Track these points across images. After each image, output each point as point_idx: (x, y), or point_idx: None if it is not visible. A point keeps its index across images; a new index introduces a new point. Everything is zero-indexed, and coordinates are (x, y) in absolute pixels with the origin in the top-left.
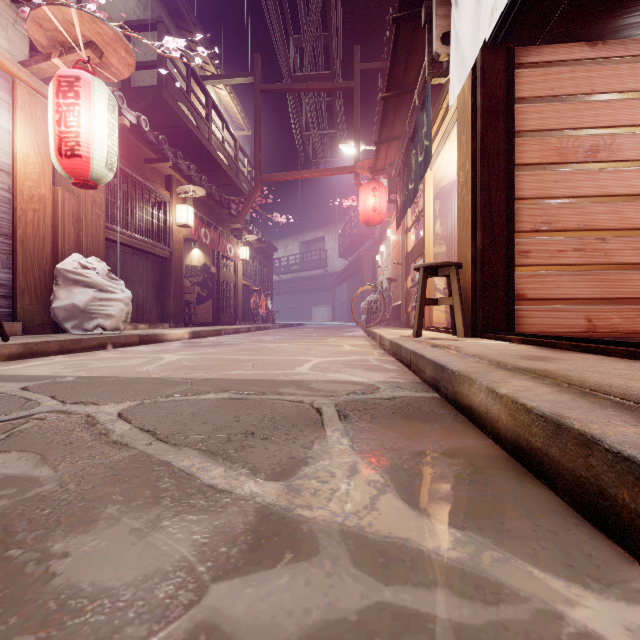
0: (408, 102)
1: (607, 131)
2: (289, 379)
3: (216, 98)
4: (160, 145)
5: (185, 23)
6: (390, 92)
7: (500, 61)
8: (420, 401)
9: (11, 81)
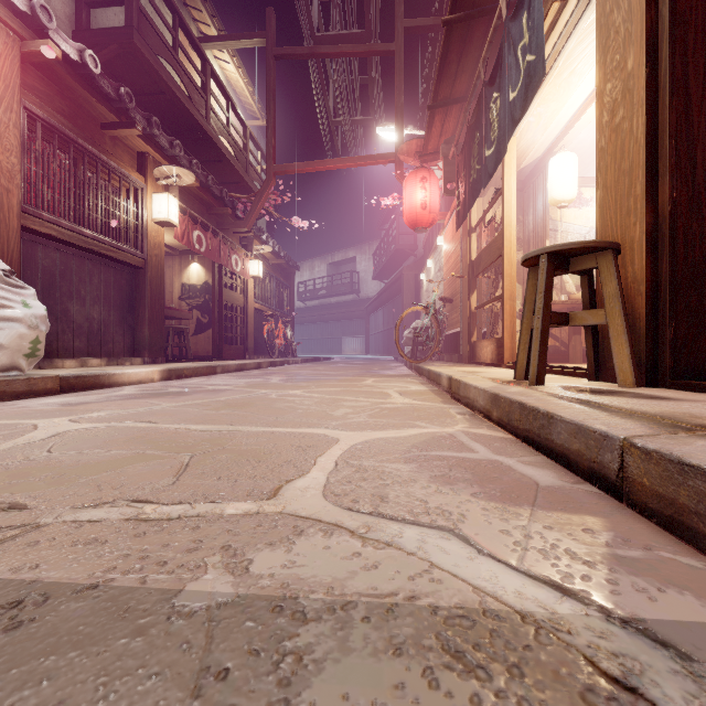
0: (480, 35)
1: None
2: (233, 590)
3: (221, 75)
4: (122, 102)
5: None
6: (456, 13)
7: None
8: None
9: None
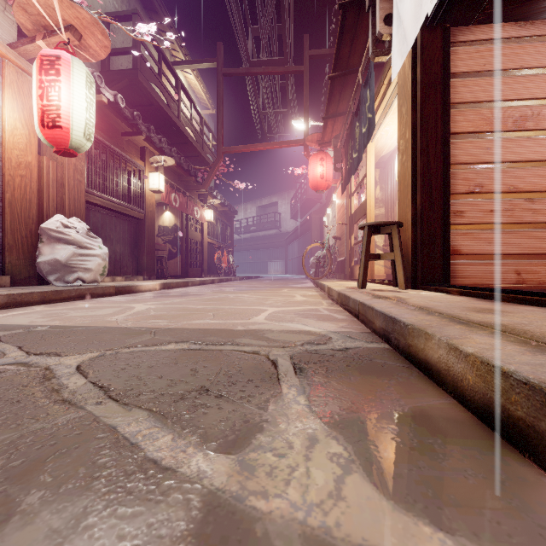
0: (352, 81)
1: (535, 102)
2: (246, 329)
3: (185, 81)
4: (135, 120)
5: (158, 16)
6: (336, 72)
7: (438, 39)
8: (372, 352)
9: (0, 61)
